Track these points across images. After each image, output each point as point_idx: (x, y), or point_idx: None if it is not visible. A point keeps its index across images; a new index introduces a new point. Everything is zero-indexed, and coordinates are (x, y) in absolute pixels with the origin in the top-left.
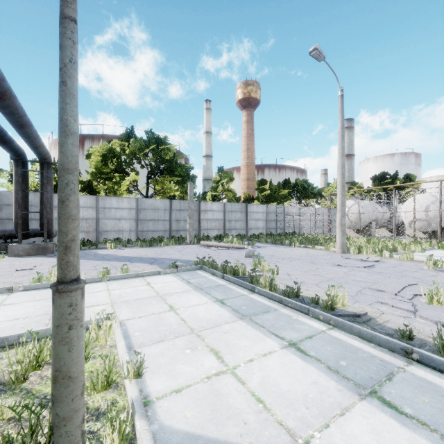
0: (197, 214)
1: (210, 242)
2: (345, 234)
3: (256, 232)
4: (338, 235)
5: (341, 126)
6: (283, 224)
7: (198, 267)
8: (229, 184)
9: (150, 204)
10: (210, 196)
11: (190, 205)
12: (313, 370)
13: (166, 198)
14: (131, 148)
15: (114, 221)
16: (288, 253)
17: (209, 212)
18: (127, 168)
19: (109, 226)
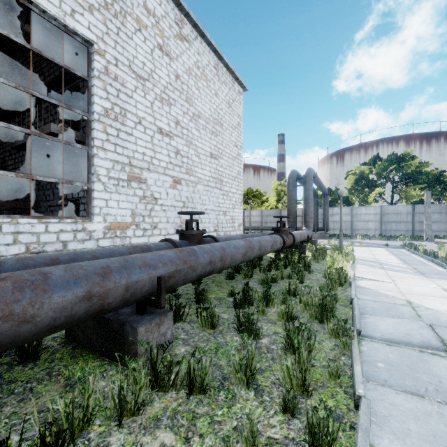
0: (445, 216)
1: (443, 240)
2: None
3: None
4: None
5: None
6: None
7: (401, 247)
8: None
9: (392, 209)
10: None
11: (426, 209)
12: (395, 259)
13: (415, 202)
14: (375, 171)
15: (363, 223)
16: None
17: None
18: (374, 184)
19: (360, 226)
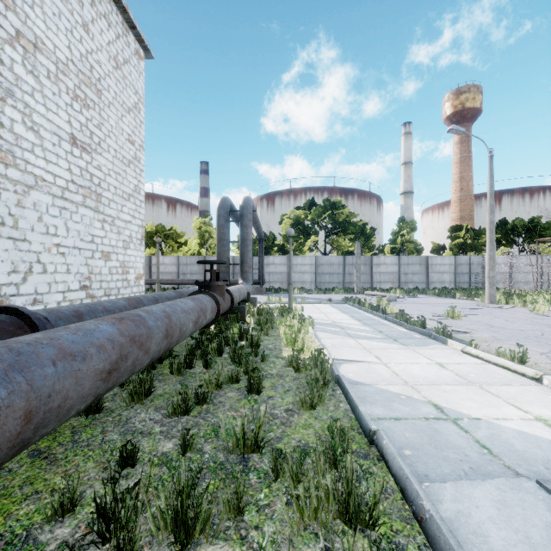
0: (369, 268)
1: (371, 292)
2: (493, 286)
3: (440, 286)
4: (486, 287)
5: (489, 185)
6: (481, 277)
7: (344, 302)
8: (410, 234)
9: (326, 260)
10: (388, 249)
11: (357, 260)
12: (350, 318)
13: (344, 253)
14: (311, 217)
15: (299, 274)
16: (432, 301)
17: (382, 266)
18: (309, 231)
19: (296, 278)
